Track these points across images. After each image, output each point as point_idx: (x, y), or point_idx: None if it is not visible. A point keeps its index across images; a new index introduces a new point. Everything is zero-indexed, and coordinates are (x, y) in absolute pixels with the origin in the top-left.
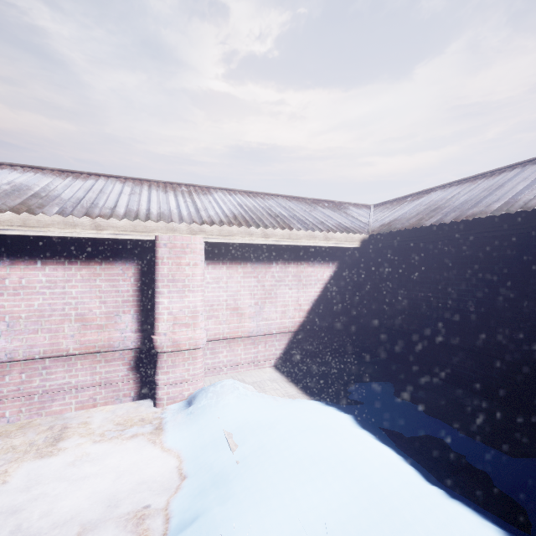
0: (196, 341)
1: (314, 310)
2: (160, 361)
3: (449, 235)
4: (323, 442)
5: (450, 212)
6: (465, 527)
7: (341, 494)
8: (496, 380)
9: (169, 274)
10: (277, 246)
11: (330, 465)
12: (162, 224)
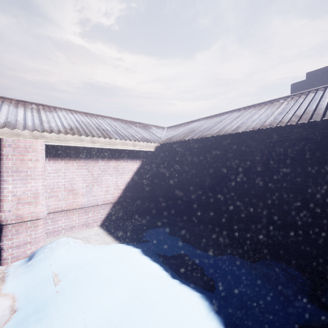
0: (37, 214)
1: (127, 188)
2: (5, 231)
3: (196, 145)
4: (117, 267)
5: (198, 133)
6: (183, 297)
7: (120, 296)
8: (216, 220)
9: (13, 167)
10: (102, 149)
11: (118, 280)
12: (7, 130)
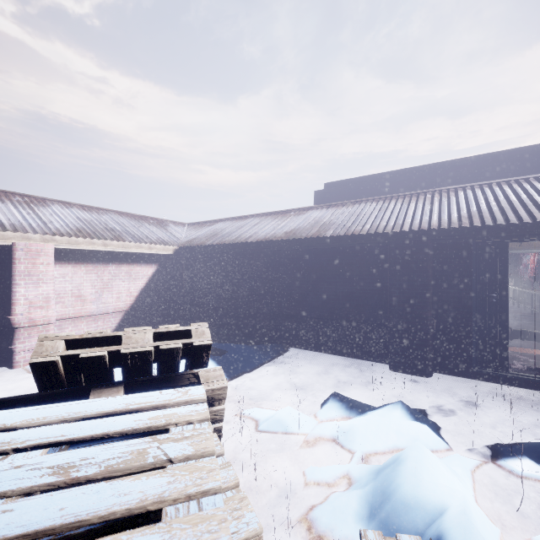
0: (49, 318)
1: (141, 296)
2: (17, 334)
3: (216, 251)
4: None
5: (219, 238)
6: None
7: None
8: (234, 320)
9: (26, 270)
10: (113, 252)
11: None
12: (19, 234)
